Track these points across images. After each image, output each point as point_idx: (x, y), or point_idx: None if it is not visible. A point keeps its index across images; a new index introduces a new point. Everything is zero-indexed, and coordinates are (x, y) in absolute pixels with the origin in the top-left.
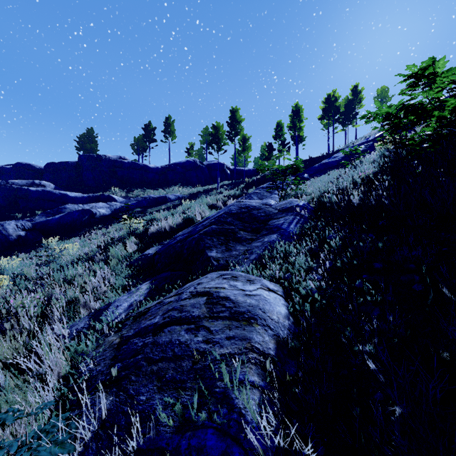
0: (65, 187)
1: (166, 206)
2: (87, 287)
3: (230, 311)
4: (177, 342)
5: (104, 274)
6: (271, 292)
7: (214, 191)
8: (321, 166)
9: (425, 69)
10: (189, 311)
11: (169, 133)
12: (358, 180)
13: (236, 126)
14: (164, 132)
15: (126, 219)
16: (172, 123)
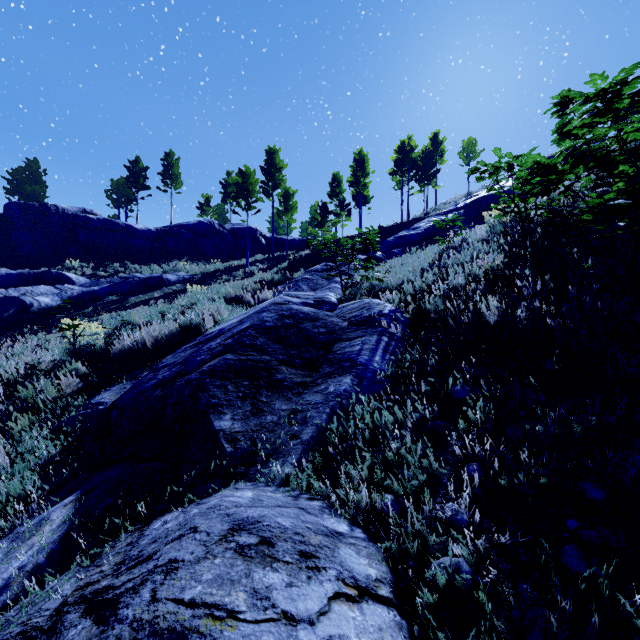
0: None
1: (162, 292)
2: None
3: None
4: None
5: None
6: (365, 604)
7: (242, 270)
8: (398, 240)
9: (624, 84)
10: None
11: (170, 178)
12: (478, 273)
13: (274, 174)
14: (163, 176)
15: (64, 329)
16: (175, 163)
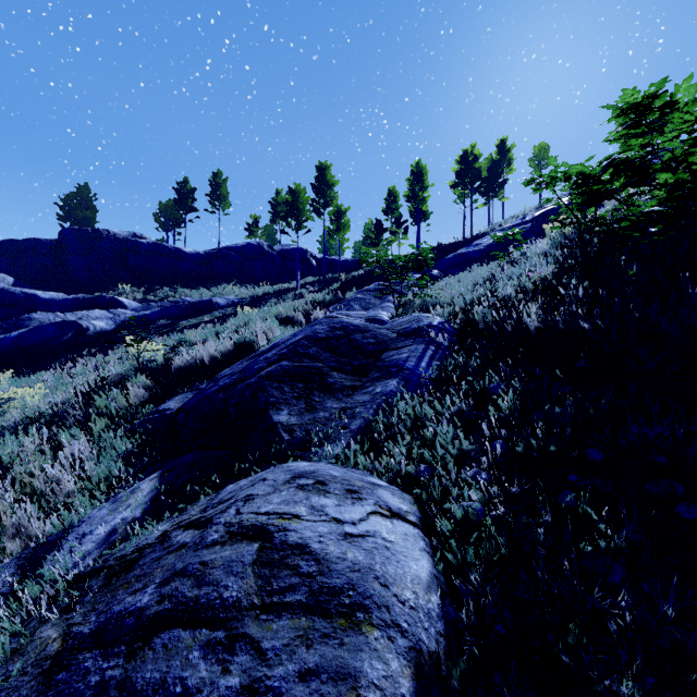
0: (34, 281)
1: (211, 316)
2: (36, 484)
3: (310, 587)
4: (177, 688)
5: (77, 452)
6: (395, 520)
7: (292, 293)
8: (457, 258)
9: (655, 97)
10: (219, 582)
11: (218, 198)
12: (528, 285)
13: (326, 192)
14: (211, 197)
15: (130, 345)
16: (223, 183)
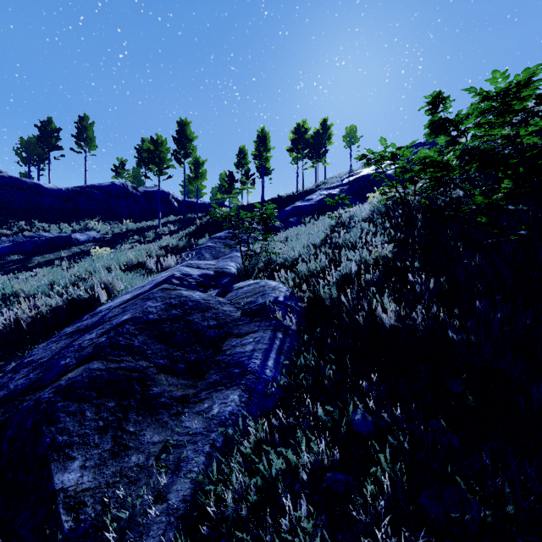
0: None
1: (70, 252)
2: None
3: None
4: None
5: None
6: None
7: (153, 230)
8: (294, 210)
9: (526, 84)
10: None
11: (84, 140)
12: (369, 259)
13: (186, 144)
14: (77, 138)
15: None
16: (89, 126)
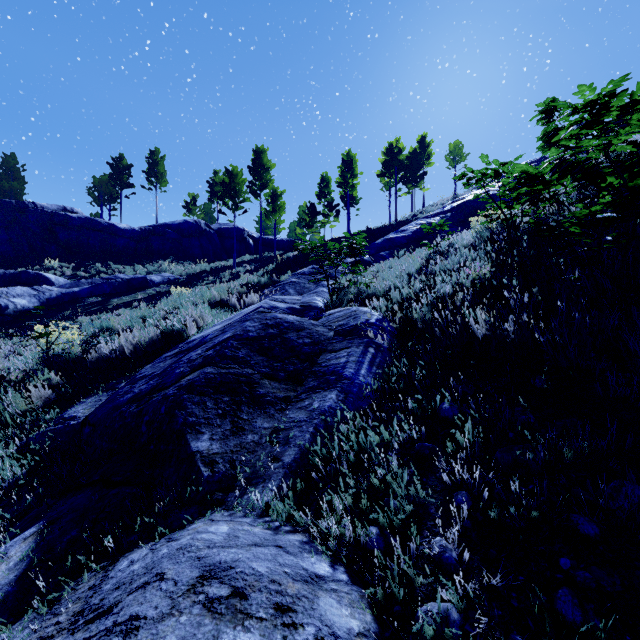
0: None
1: (146, 294)
2: None
3: None
4: None
5: None
6: None
7: (229, 271)
8: (386, 243)
9: (613, 96)
10: None
11: (155, 176)
12: (465, 282)
13: (262, 174)
14: (148, 174)
15: (36, 337)
16: (160, 160)
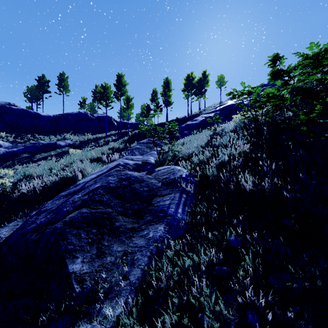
0: None
1: (56, 152)
2: None
3: None
4: None
5: None
6: None
7: (103, 139)
8: (187, 126)
9: None
10: None
11: (63, 87)
12: (235, 153)
13: (121, 88)
14: (59, 86)
15: None
16: (65, 79)
